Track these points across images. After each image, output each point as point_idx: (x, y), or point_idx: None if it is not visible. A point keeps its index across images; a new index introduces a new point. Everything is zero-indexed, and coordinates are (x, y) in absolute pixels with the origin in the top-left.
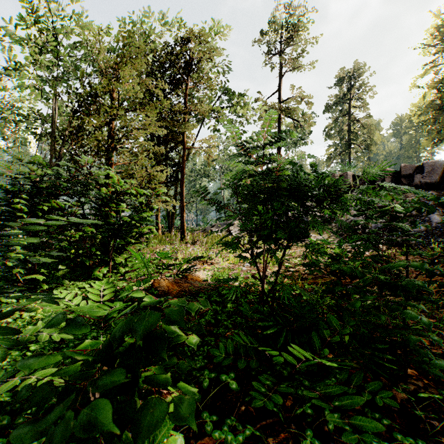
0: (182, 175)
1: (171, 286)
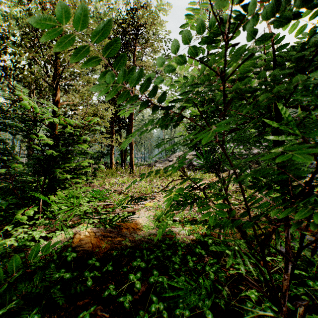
0: (130, 120)
1: (98, 242)
